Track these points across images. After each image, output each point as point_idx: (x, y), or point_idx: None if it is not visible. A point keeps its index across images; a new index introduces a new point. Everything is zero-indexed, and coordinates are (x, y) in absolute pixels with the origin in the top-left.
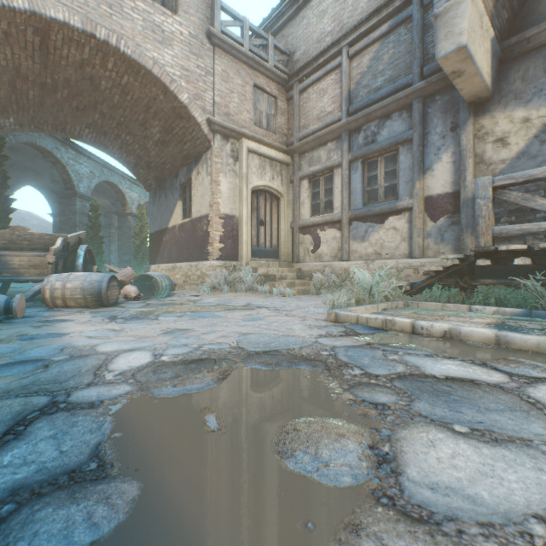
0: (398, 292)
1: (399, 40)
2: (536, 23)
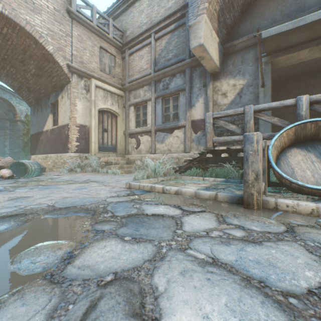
0: (173, 171)
1: (180, 35)
2: (238, 38)
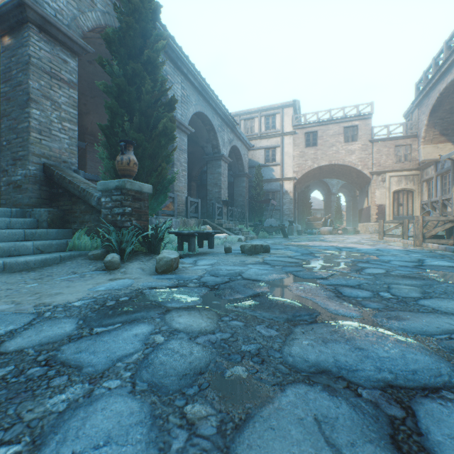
0: None
1: None
2: None
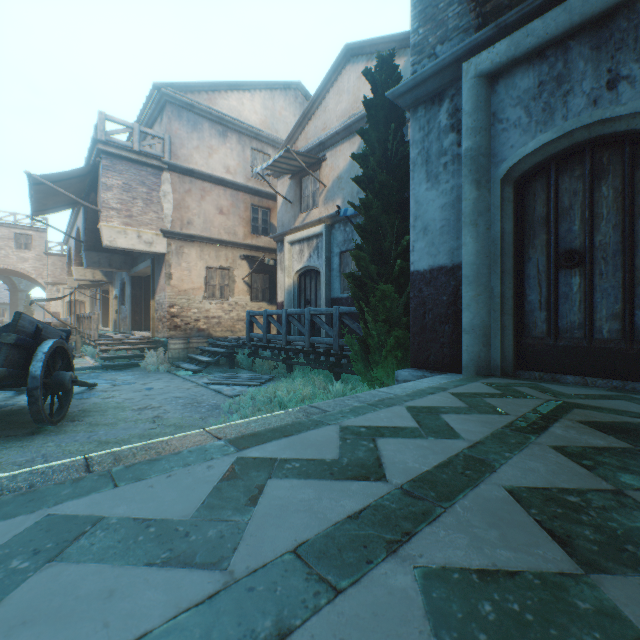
0: None
1: None
2: None
